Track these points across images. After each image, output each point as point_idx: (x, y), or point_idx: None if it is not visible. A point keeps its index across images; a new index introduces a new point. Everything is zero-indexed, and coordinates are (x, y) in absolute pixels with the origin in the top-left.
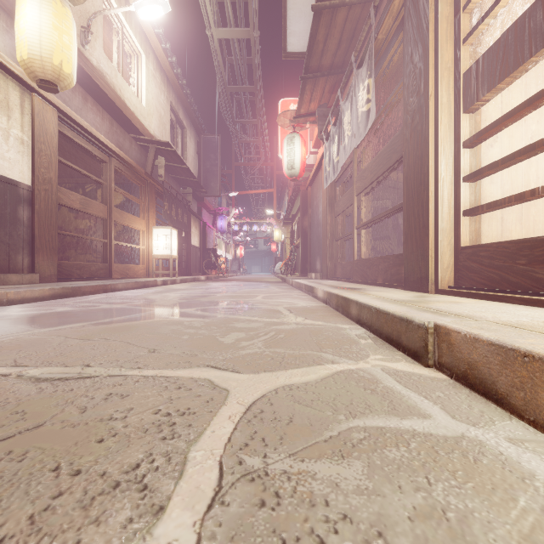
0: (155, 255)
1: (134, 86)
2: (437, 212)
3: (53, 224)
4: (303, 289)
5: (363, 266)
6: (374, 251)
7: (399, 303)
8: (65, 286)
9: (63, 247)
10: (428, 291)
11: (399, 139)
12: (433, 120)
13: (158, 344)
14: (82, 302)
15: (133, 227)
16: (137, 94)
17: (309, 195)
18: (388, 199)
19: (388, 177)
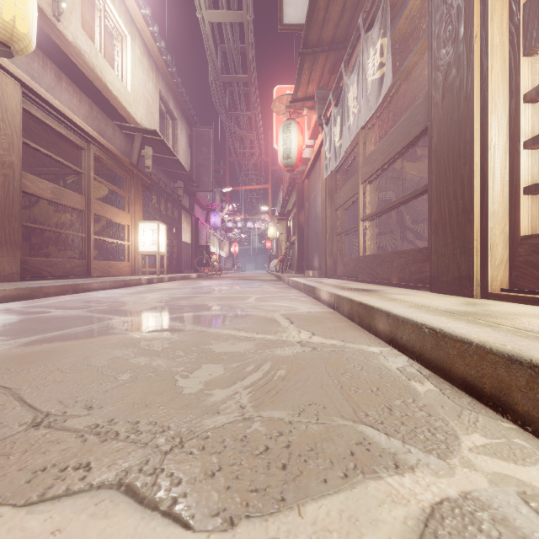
0: (141, 251)
1: (119, 70)
2: (485, 190)
3: (16, 215)
4: (302, 289)
5: (371, 263)
6: (377, 247)
7: (463, 319)
8: (22, 286)
9: (42, 243)
10: (473, 294)
11: (421, 107)
12: (479, 69)
13: (65, 398)
14: (35, 306)
15: (117, 221)
16: (122, 79)
17: (306, 188)
18: (392, 190)
19: (392, 166)
